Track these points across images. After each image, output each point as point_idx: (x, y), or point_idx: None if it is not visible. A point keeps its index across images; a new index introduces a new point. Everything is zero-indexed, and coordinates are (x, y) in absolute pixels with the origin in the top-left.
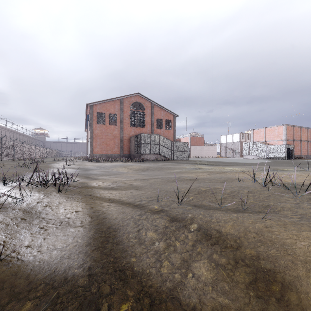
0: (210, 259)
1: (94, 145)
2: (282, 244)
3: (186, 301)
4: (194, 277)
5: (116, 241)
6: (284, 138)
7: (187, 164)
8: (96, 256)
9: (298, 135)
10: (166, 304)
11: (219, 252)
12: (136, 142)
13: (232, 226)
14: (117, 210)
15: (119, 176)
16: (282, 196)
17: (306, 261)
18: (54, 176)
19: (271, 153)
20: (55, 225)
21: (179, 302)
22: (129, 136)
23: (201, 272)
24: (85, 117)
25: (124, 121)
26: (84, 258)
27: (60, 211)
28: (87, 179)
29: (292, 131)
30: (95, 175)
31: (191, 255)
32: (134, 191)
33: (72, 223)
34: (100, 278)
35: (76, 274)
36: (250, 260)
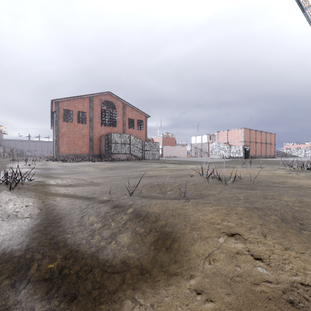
0: (133, 231)
1: (60, 143)
2: (185, 215)
3: (104, 257)
4: (116, 243)
5: (59, 225)
6: (242, 140)
7: (155, 163)
8: (36, 236)
9: (254, 138)
10: (86, 260)
11: (141, 226)
12: (106, 142)
13: (158, 207)
14: (68, 202)
15: (82, 174)
16: (216, 186)
17: (193, 224)
18: (5, 174)
19: (232, 153)
20: (1, 218)
21: (97, 257)
22: (99, 135)
23: (123, 239)
24: (51, 114)
25: (94, 120)
26: (25, 238)
27: (8, 207)
28: (46, 178)
29: (249, 134)
30: (57, 174)
31: (120, 230)
32: (92, 187)
33: (20, 215)
34: (36, 249)
35: (14, 249)
36: (160, 228)
